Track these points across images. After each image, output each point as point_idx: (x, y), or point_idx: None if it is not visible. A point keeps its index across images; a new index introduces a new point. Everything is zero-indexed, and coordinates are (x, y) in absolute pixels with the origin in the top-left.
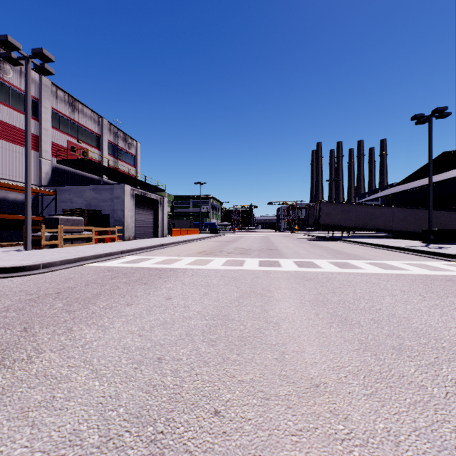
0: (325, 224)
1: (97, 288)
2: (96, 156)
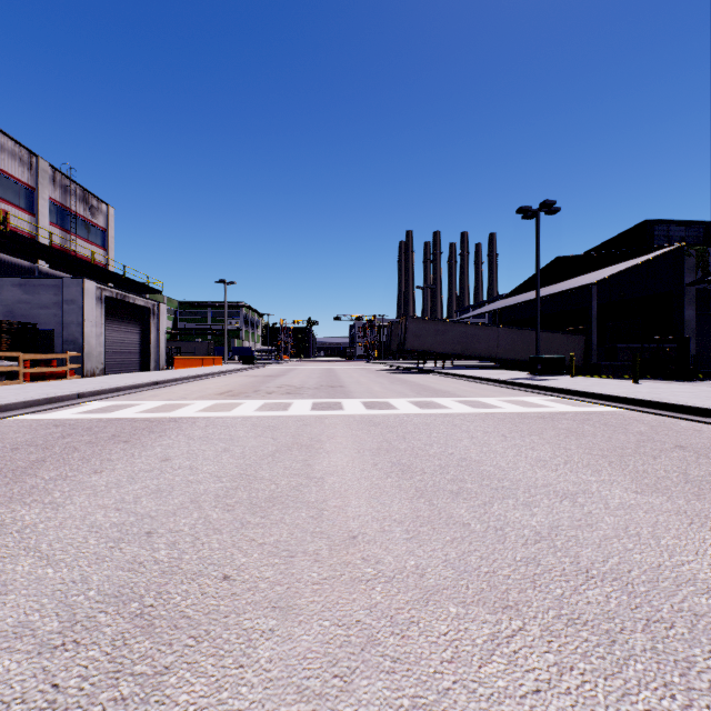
0: (414, 350)
1: (37, 452)
2: (25, 225)
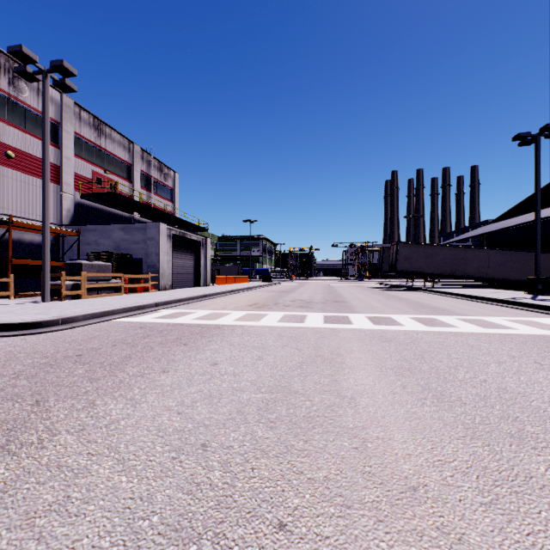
0: (404, 271)
1: (127, 349)
2: (126, 189)
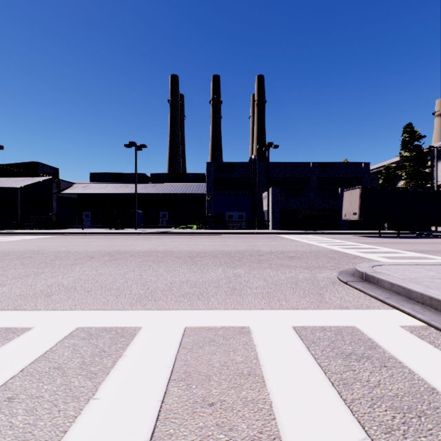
0: None
1: None
2: None
